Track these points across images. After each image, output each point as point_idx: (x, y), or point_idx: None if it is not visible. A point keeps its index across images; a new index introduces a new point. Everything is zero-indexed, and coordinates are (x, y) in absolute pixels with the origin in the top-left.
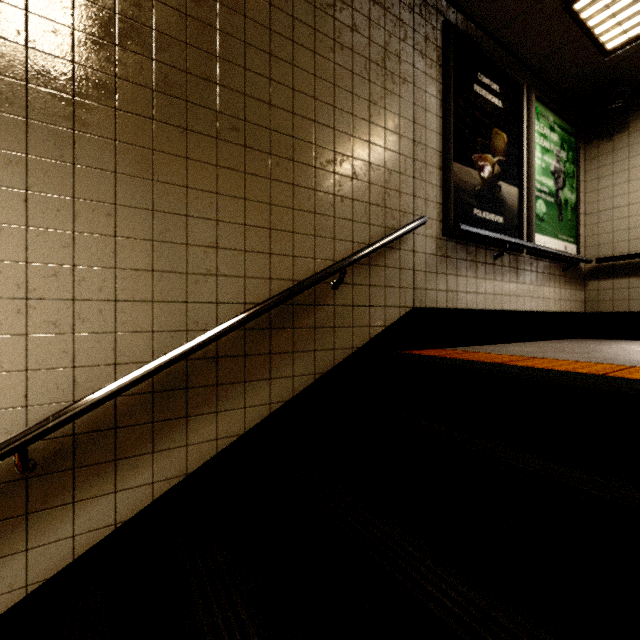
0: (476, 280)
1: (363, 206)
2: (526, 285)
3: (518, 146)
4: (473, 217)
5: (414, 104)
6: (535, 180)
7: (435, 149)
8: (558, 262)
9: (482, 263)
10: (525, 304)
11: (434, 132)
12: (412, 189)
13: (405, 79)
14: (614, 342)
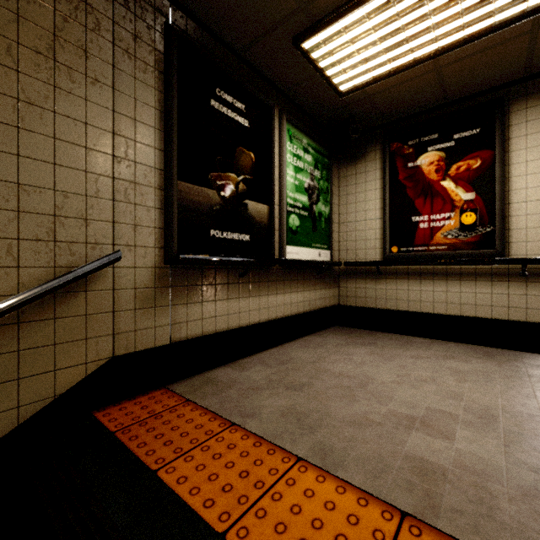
0: (216, 303)
1: (4, 243)
2: (279, 295)
3: (269, 165)
4: (210, 239)
5: (115, 111)
6: (288, 196)
7: (152, 166)
8: (313, 267)
9: (224, 284)
10: (278, 313)
11: (151, 146)
12: (111, 214)
13: (97, 79)
14: (352, 338)
